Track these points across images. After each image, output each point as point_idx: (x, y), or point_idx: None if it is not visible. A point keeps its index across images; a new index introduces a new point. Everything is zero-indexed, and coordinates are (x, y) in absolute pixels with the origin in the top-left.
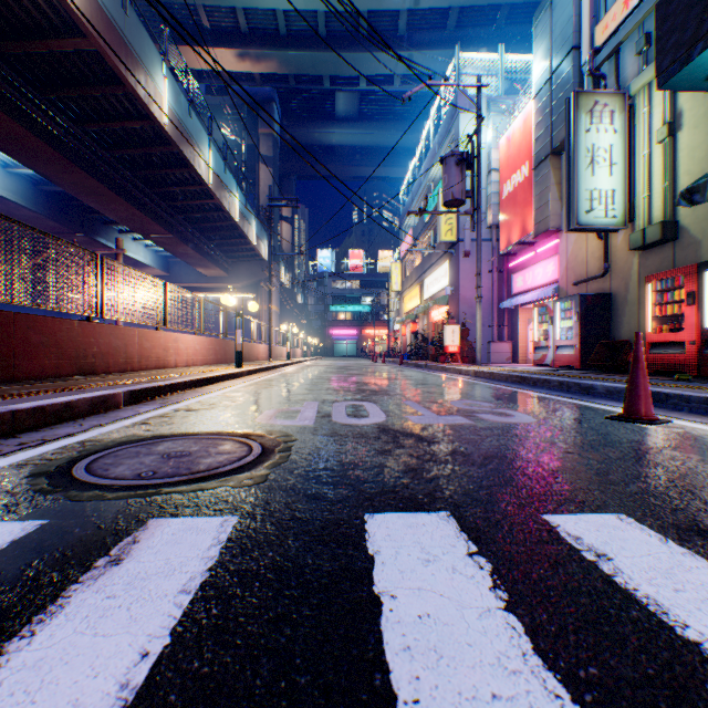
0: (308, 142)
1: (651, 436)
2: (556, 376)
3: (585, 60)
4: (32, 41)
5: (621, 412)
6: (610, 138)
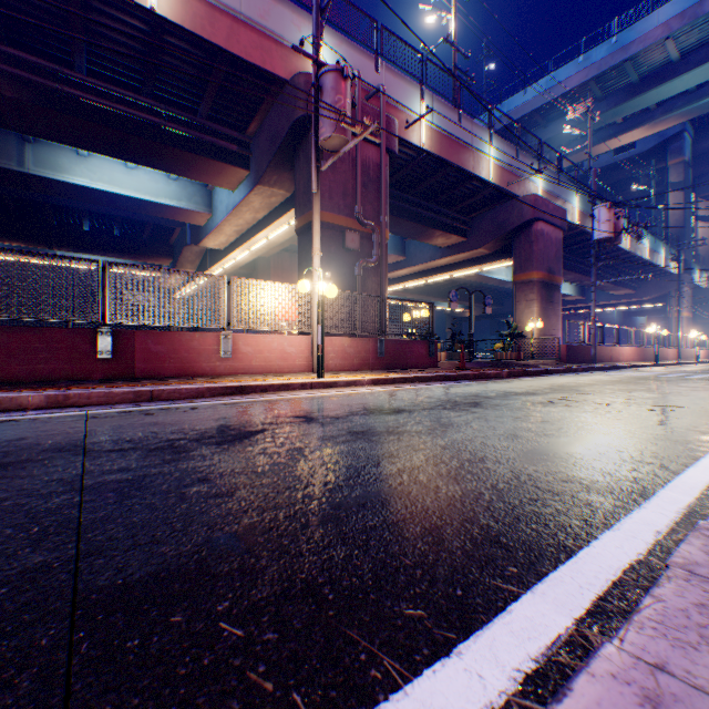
0: None
1: None
2: None
3: None
4: None
5: None
6: None
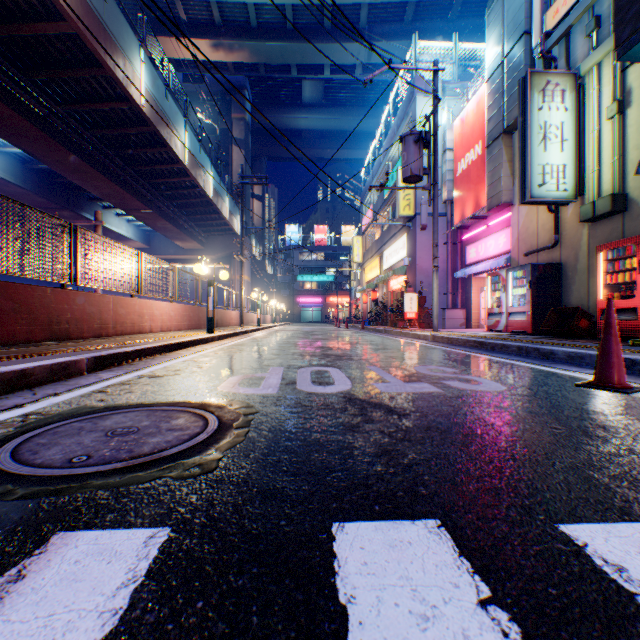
0: (277, 126)
1: (633, 407)
2: (514, 341)
3: (536, 43)
4: (15, 24)
5: (588, 378)
6: (561, 116)
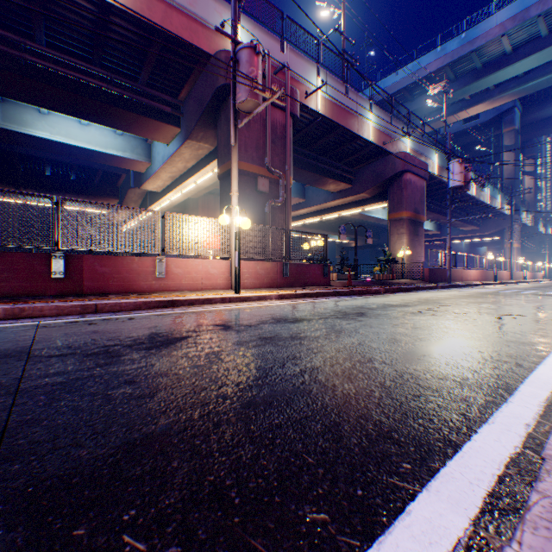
0: (547, 116)
1: None
2: None
3: None
4: None
5: None
6: None
